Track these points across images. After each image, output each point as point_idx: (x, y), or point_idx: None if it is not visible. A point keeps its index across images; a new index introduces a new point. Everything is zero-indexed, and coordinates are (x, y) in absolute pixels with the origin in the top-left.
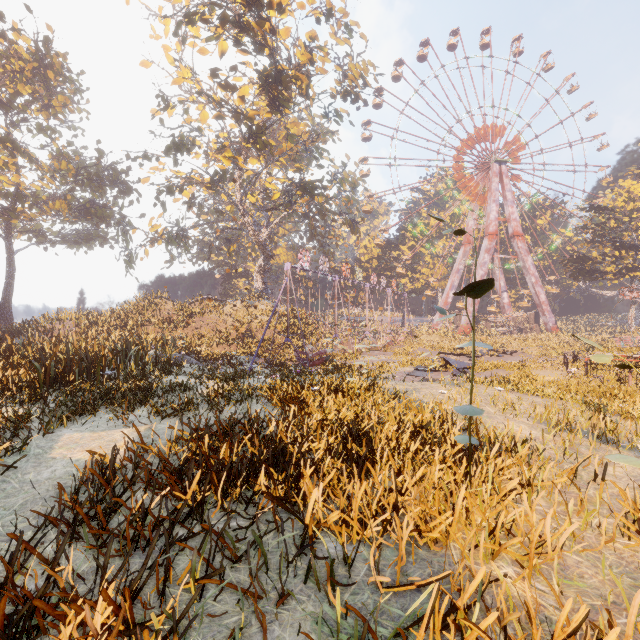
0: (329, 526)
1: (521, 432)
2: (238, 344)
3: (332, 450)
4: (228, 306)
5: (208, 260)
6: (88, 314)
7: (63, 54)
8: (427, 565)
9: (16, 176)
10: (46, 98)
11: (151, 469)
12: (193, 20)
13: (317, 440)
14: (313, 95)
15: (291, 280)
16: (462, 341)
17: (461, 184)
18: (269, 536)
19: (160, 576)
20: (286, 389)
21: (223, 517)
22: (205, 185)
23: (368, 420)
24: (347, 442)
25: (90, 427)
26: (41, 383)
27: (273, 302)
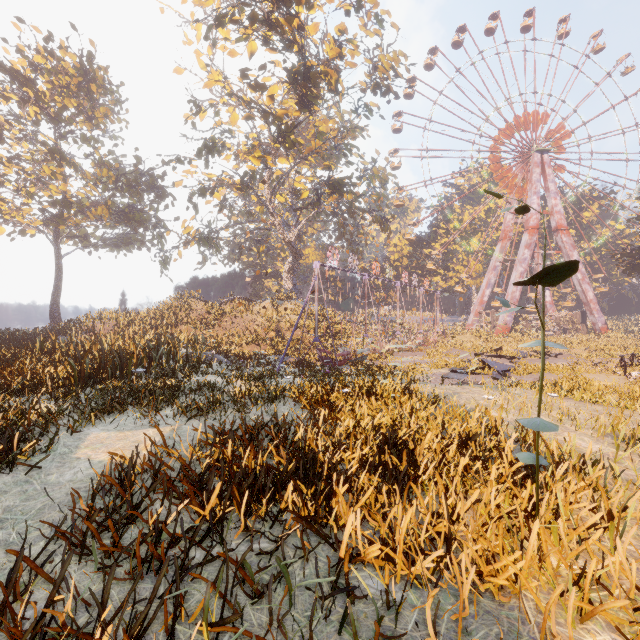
0: (367, 560)
1: (585, 446)
2: (267, 343)
3: (367, 461)
4: (257, 306)
5: (238, 261)
6: (126, 314)
7: (104, 67)
8: (493, 621)
9: (63, 185)
10: (89, 110)
11: (170, 477)
12: (223, 22)
13: (350, 449)
14: (342, 90)
15: (320, 278)
16: (500, 342)
17: (498, 176)
18: (296, 565)
19: (171, 609)
20: (315, 391)
21: (245, 536)
22: (235, 186)
23: (406, 428)
24: (384, 453)
25: (117, 426)
26: (76, 380)
27: (302, 302)
